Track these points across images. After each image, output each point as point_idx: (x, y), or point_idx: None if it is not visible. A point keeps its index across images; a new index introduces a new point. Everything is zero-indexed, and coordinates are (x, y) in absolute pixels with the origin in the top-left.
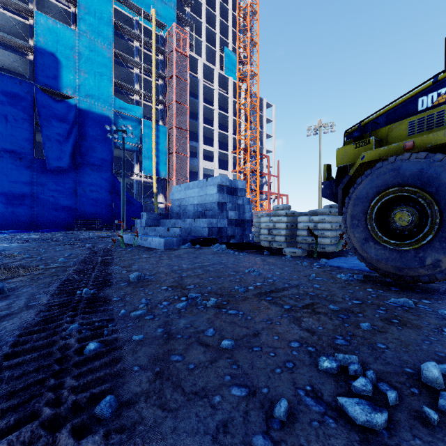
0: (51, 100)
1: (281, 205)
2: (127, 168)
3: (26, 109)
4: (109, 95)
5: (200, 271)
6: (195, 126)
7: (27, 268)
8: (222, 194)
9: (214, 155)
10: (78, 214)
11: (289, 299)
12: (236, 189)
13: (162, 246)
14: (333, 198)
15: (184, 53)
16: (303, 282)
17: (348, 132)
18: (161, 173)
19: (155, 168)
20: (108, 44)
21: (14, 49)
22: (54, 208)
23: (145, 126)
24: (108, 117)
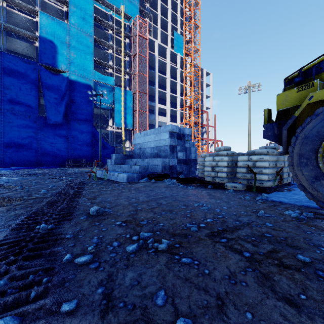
0: (50, 74)
1: (223, 146)
2: (103, 122)
3: (33, 81)
4: (90, 70)
5: (154, 204)
6: (153, 90)
7: (12, 199)
8: (173, 139)
9: (167, 112)
10: (69, 156)
11: (246, 242)
12: (184, 135)
13: (125, 180)
14: (275, 139)
15: (144, 37)
16: (253, 219)
17: (289, 78)
18: (128, 125)
19: (123, 122)
20: (90, 33)
21: (26, 40)
22: (52, 151)
23: (116, 91)
24: (90, 85)
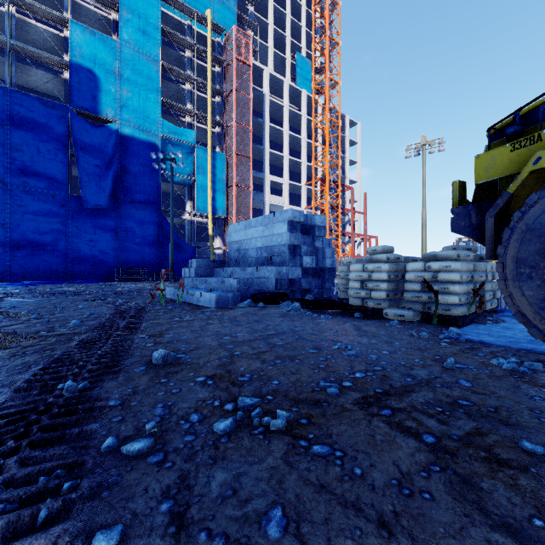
0: (88, 125)
1: (380, 246)
2: (177, 206)
3: (60, 137)
4: (155, 118)
5: (262, 346)
6: (260, 152)
7: (21, 336)
8: (294, 234)
9: (284, 188)
10: (119, 262)
11: (426, 415)
12: (313, 227)
13: (213, 303)
14: (472, 233)
15: (246, 62)
16: (436, 373)
17: (496, 128)
18: (218, 211)
19: (210, 206)
20: (155, 56)
21: (48, 68)
22: (92, 254)
23: (199, 154)
24: (155, 144)
